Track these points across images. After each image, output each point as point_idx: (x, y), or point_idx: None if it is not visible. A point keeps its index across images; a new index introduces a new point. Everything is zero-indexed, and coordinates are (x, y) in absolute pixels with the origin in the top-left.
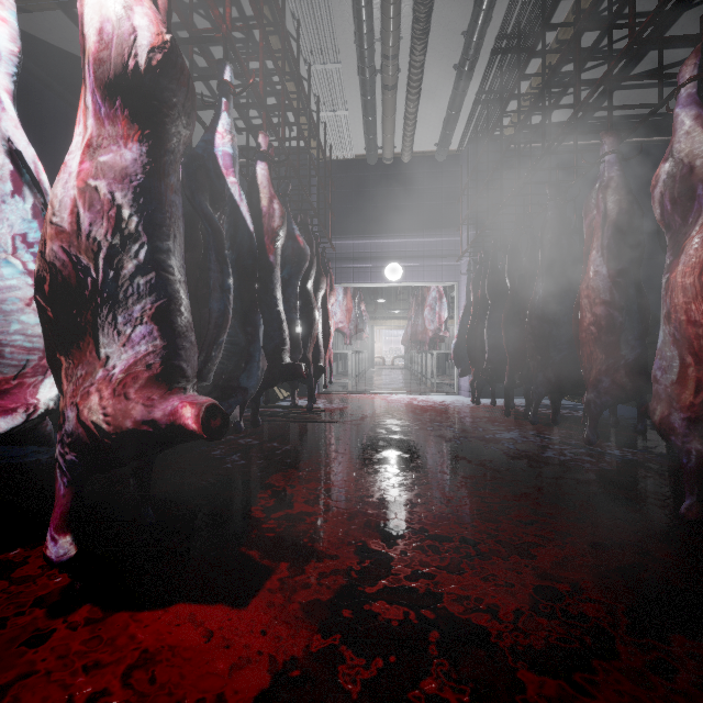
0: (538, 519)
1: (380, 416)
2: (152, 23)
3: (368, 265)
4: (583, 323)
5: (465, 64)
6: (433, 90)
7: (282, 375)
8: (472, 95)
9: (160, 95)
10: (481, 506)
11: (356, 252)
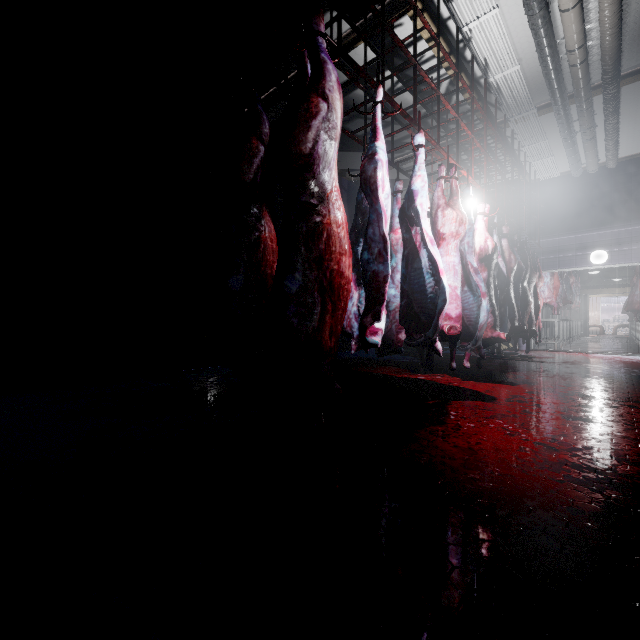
0: None
1: (578, 362)
2: (491, 242)
3: (573, 254)
4: None
5: None
6: (631, 125)
7: (516, 330)
8: None
9: (493, 258)
10: (621, 387)
11: (561, 245)
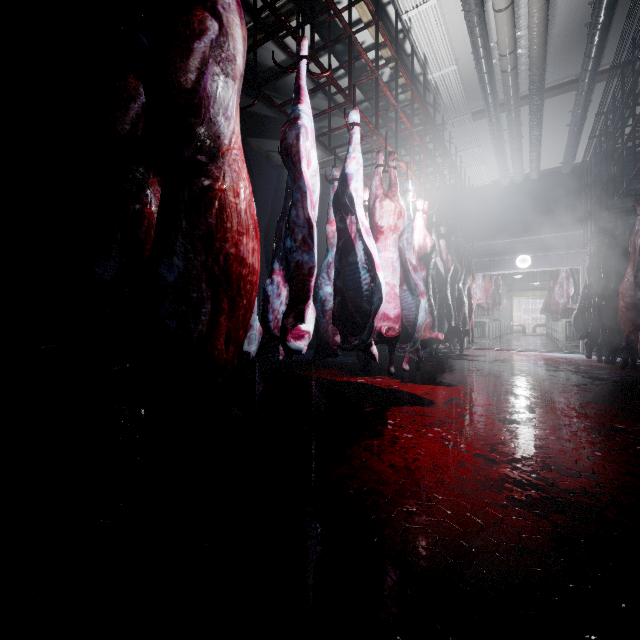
0: (572, 388)
1: (507, 360)
2: (430, 240)
3: (502, 258)
4: (621, 305)
5: (573, 127)
6: (551, 139)
7: (453, 330)
8: (587, 133)
9: (431, 256)
10: (547, 384)
11: (492, 249)
